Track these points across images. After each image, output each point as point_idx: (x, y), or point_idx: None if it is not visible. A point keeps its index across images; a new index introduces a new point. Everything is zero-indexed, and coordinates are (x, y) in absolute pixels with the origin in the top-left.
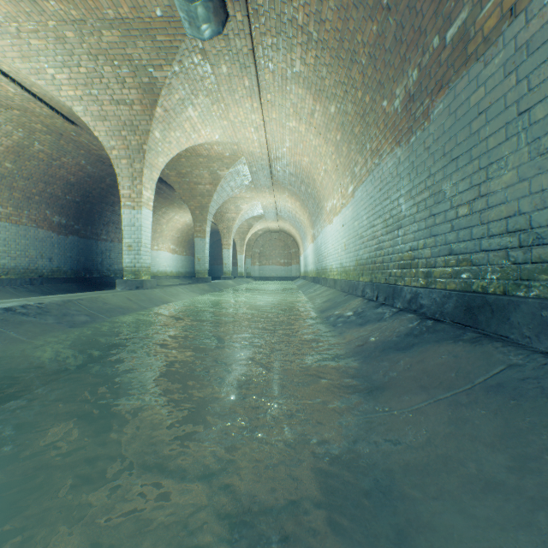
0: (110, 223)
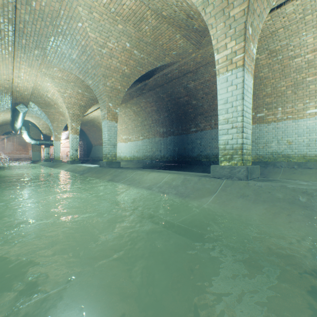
0: (197, 116)
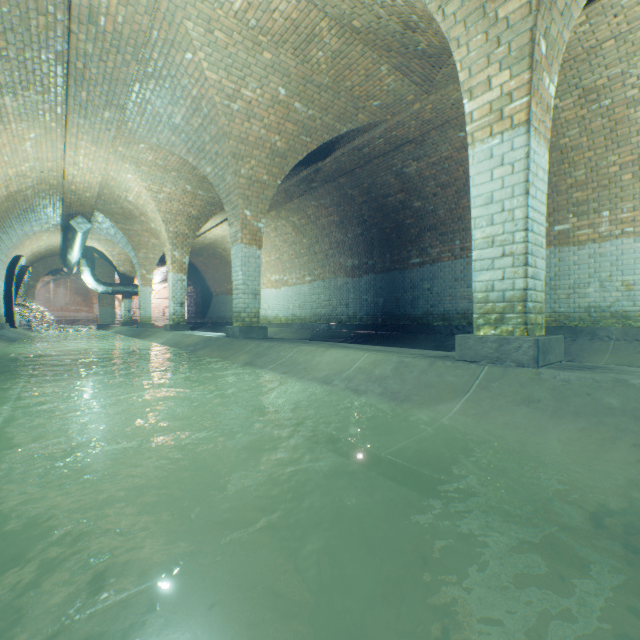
0: (424, 232)
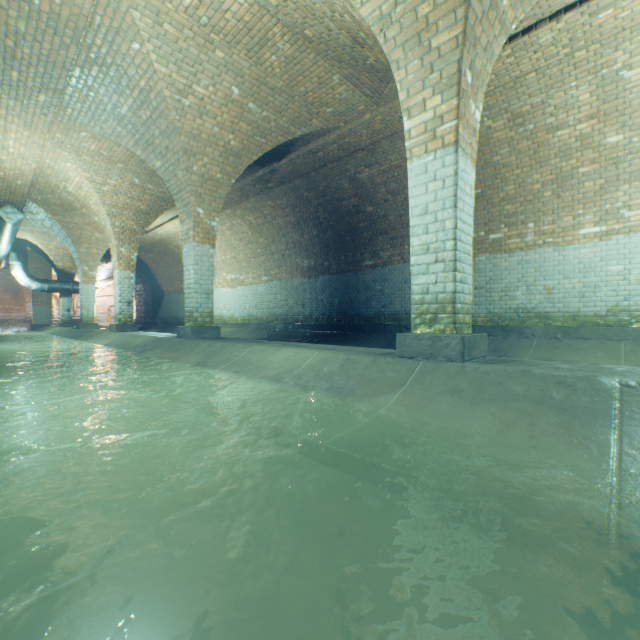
0: (376, 236)
